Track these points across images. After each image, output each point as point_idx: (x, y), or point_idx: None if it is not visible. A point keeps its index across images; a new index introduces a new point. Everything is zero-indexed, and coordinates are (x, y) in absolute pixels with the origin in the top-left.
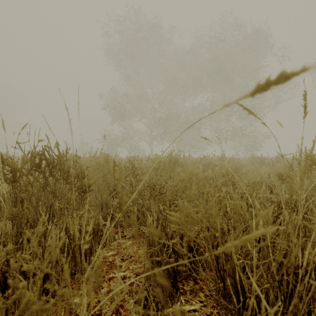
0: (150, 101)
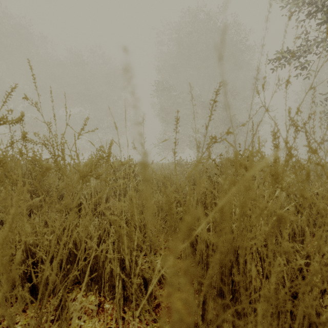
0: (13, 101)
